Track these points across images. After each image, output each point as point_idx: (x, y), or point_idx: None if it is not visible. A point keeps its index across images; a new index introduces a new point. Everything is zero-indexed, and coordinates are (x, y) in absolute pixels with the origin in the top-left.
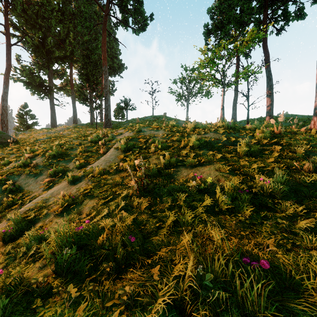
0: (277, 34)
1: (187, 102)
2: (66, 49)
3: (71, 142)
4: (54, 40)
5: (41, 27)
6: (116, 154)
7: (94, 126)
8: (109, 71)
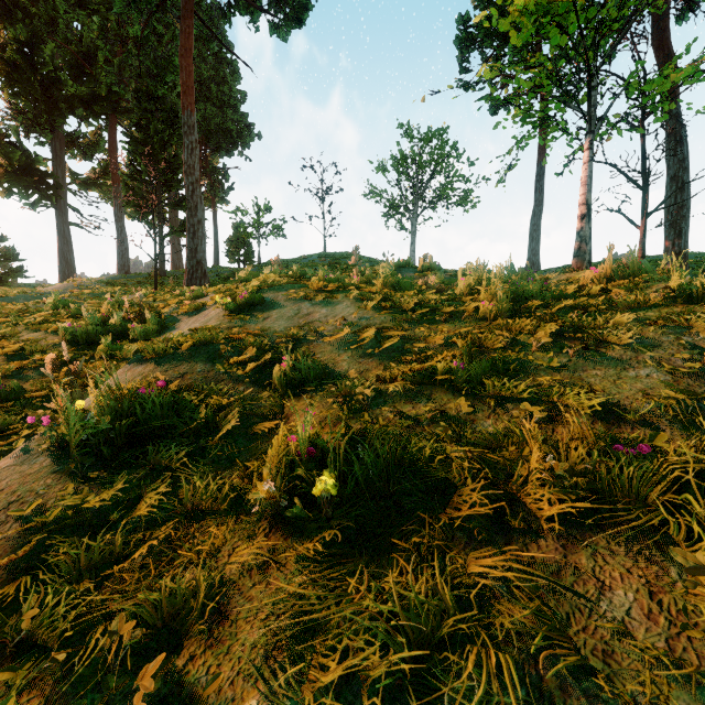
0: (678, 22)
1: (412, 220)
2: (98, 77)
3: (3, 340)
4: (65, 54)
5: (29, 18)
6: (27, 481)
7: (169, 279)
8: (215, 141)
